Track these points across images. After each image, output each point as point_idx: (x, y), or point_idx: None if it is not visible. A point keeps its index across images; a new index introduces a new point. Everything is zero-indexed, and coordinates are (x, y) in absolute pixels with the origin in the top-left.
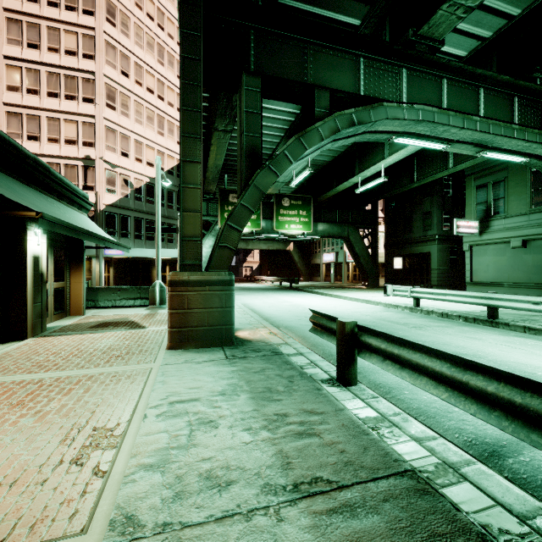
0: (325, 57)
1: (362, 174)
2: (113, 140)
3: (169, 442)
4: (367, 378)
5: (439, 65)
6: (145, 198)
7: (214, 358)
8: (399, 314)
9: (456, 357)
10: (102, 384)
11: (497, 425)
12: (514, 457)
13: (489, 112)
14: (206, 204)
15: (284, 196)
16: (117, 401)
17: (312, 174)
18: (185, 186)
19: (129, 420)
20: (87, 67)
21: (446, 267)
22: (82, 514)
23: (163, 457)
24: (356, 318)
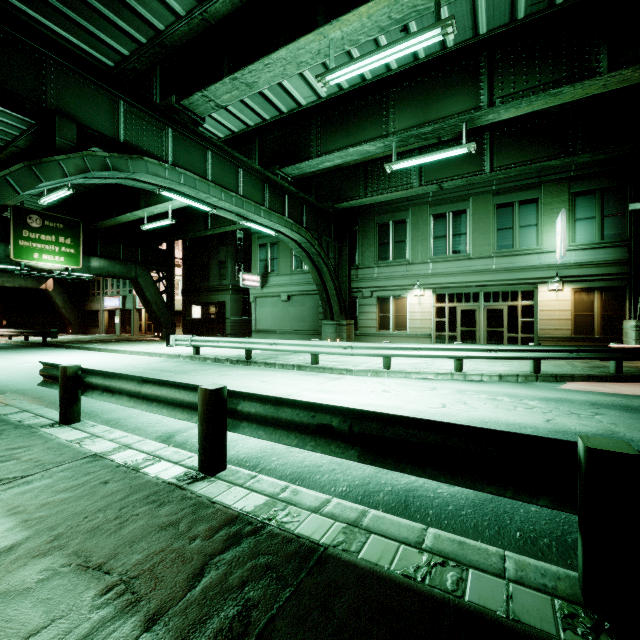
0: (73, 82)
1: (148, 209)
2: None
3: None
4: (102, 418)
5: (204, 138)
6: None
7: None
8: (176, 363)
9: (137, 377)
10: None
11: (151, 411)
12: (181, 435)
13: (247, 190)
14: None
15: (31, 212)
16: None
17: (82, 192)
18: None
19: None
20: None
21: (240, 316)
22: None
23: None
24: (125, 372)
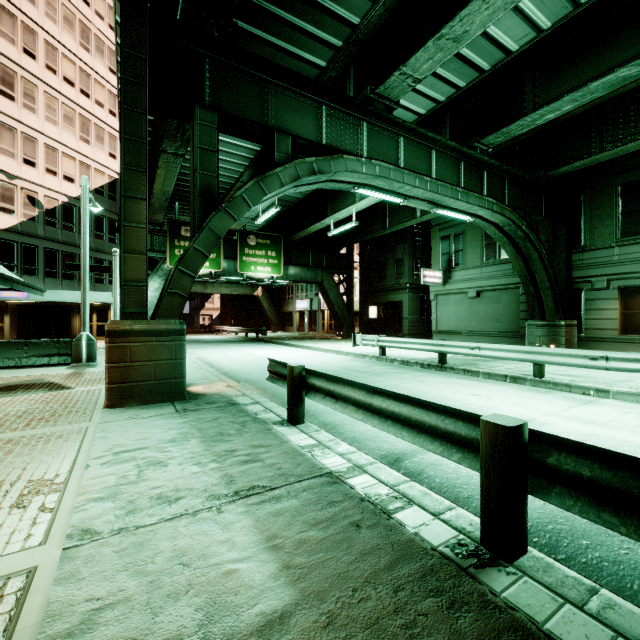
0: (287, 99)
1: (334, 216)
2: (10, 140)
3: (118, 481)
4: (318, 419)
5: (397, 124)
6: (61, 223)
7: (163, 413)
8: (365, 363)
9: (367, 386)
10: (27, 446)
11: (386, 430)
12: (410, 459)
13: (440, 172)
14: (150, 237)
15: (249, 234)
16: (51, 458)
17: (283, 211)
18: (126, 225)
19: (70, 471)
20: None
21: (417, 316)
22: (37, 535)
23: (112, 492)
24: (322, 369)
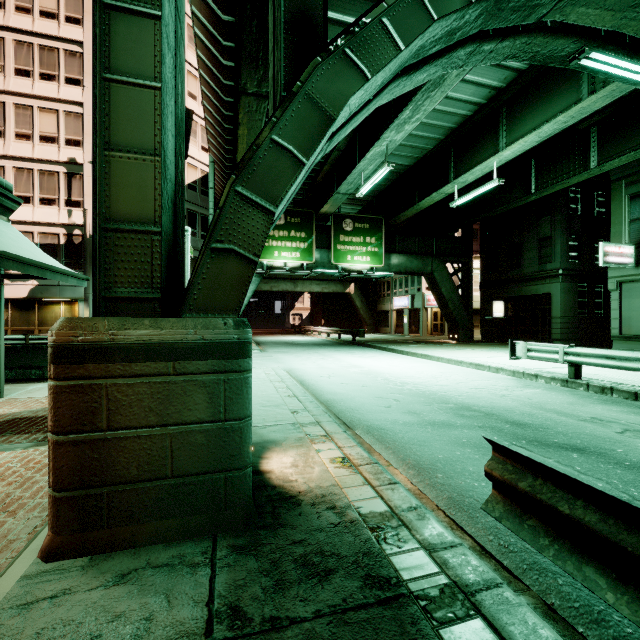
0: None
1: (460, 178)
2: None
3: None
4: None
5: None
6: None
7: (160, 639)
8: (556, 394)
9: None
10: None
11: None
12: None
13: None
14: None
15: (345, 217)
16: None
17: (384, 188)
18: (112, 78)
19: None
20: (72, 35)
21: (573, 314)
22: None
23: None
24: (491, 405)
